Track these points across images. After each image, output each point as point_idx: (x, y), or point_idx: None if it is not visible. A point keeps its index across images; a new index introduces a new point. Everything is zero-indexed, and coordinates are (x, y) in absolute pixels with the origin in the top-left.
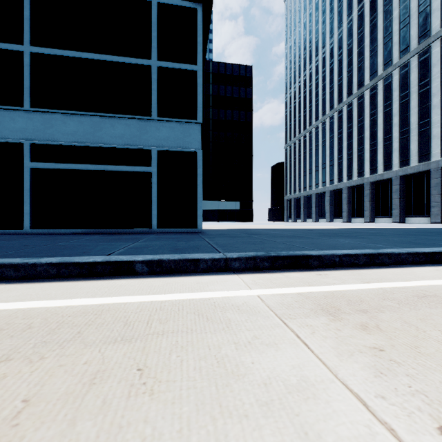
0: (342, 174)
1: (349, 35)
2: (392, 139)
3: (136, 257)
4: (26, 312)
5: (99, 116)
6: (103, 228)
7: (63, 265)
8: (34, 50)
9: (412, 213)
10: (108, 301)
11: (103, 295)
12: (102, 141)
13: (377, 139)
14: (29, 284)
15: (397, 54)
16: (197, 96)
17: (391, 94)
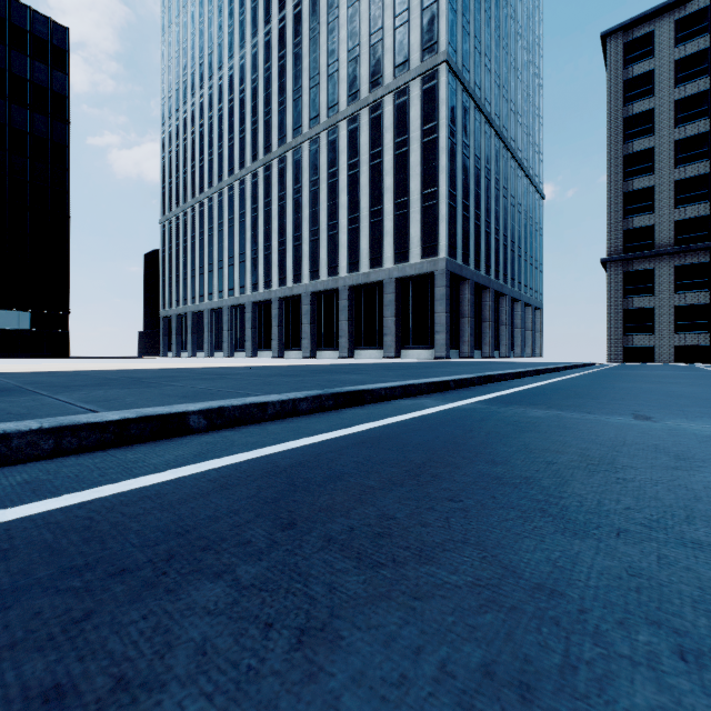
0: (246, 281)
1: (254, 66)
2: (303, 239)
3: None
4: None
5: None
6: None
7: None
8: None
9: (323, 344)
10: None
11: None
12: None
13: (287, 235)
14: None
15: (308, 122)
16: None
17: (301, 175)
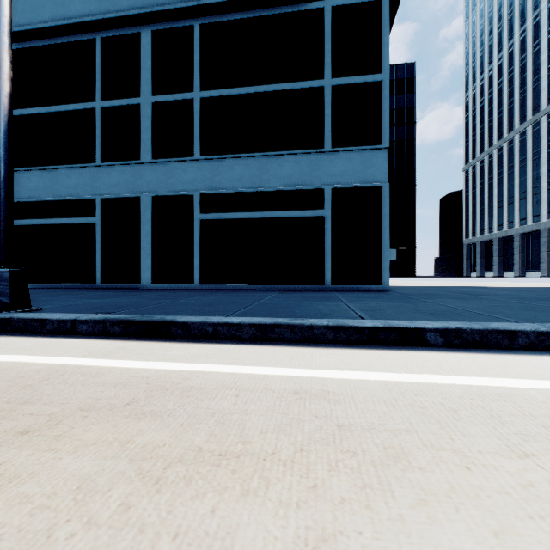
0: None
1: None
2: None
3: (417, 323)
4: (399, 386)
5: (265, 156)
6: (269, 284)
7: (341, 329)
8: (203, 95)
9: None
10: (478, 382)
11: (448, 372)
12: (269, 184)
13: None
14: (320, 349)
15: None
16: (383, 113)
17: None
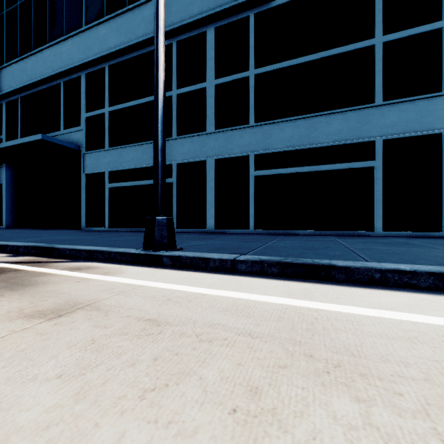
0: None
1: None
2: None
3: None
4: None
5: (313, 116)
6: (317, 230)
7: None
8: (256, 72)
9: None
10: None
11: None
12: (317, 141)
13: None
14: None
15: None
16: (443, 60)
17: None
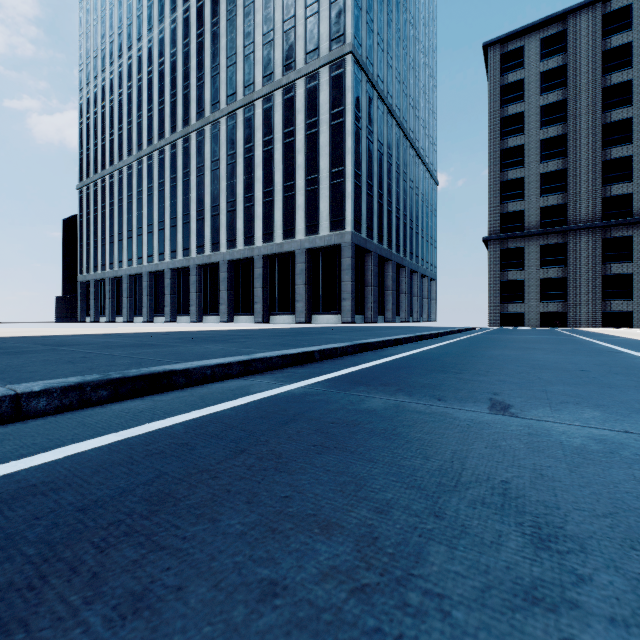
0: (165, 248)
1: (173, 41)
2: (220, 209)
3: None
4: None
5: None
6: None
7: None
8: None
9: (240, 310)
10: None
11: None
12: None
13: (205, 205)
14: None
15: (225, 98)
16: None
17: (219, 148)
